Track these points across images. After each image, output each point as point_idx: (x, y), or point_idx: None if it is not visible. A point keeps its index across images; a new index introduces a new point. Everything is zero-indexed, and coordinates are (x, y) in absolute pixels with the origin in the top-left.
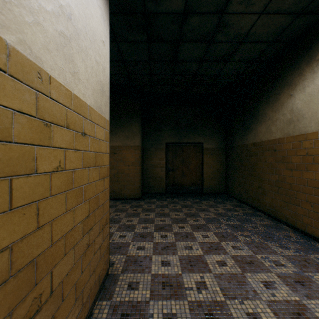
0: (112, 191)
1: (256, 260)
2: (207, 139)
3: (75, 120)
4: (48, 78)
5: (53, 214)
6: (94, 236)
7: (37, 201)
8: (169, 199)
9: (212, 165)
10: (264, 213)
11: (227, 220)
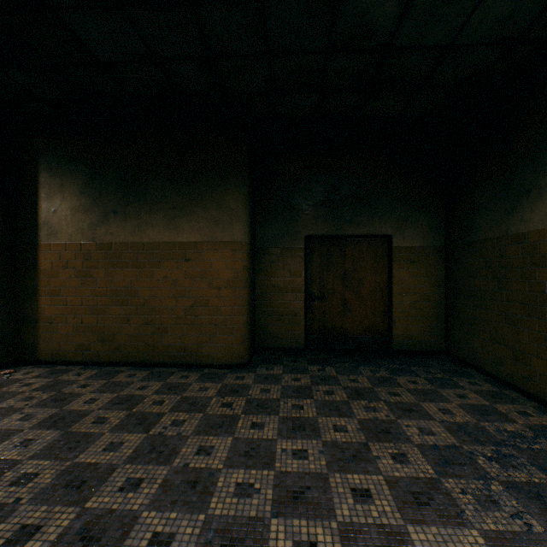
0: (181, 347)
1: None
2: (402, 226)
3: None
4: None
5: None
6: None
7: None
8: (313, 368)
9: (413, 286)
10: None
11: (498, 459)
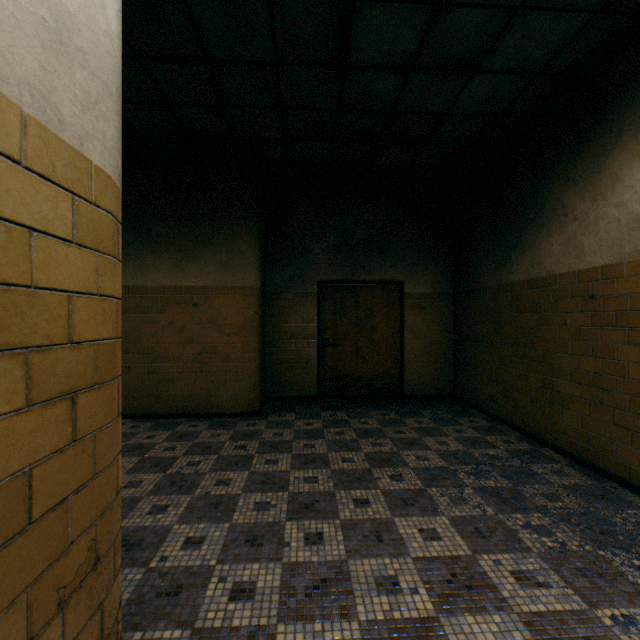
0: (188, 397)
1: (605, 637)
2: (413, 273)
3: None
4: None
5: None
6: None
7: None
8: (326, 414)
9: (424, 332)
10: (561, 450)
11: (475, 473)
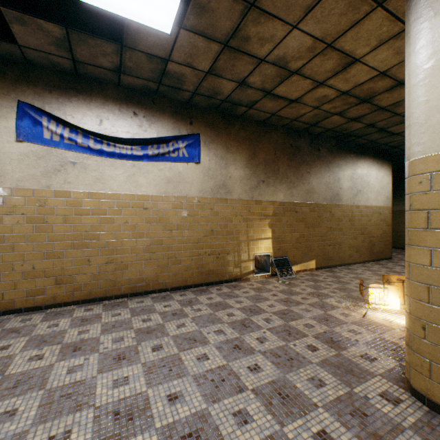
0: None
1: None
2: None
3: (377, 211)
4: (373, 206)
5: (373, 229)
6: (383, 241)
7: (371, 226)
8: None
9: None
10: None
11: None
